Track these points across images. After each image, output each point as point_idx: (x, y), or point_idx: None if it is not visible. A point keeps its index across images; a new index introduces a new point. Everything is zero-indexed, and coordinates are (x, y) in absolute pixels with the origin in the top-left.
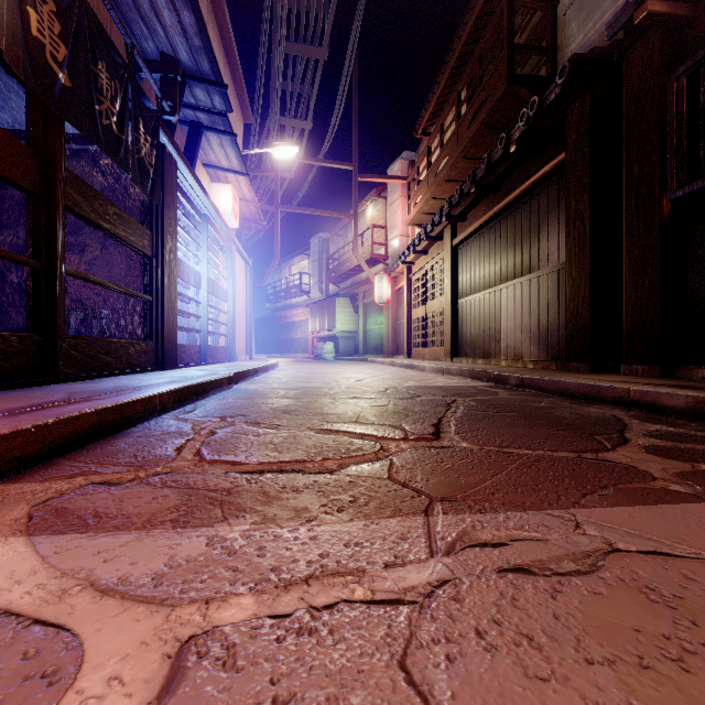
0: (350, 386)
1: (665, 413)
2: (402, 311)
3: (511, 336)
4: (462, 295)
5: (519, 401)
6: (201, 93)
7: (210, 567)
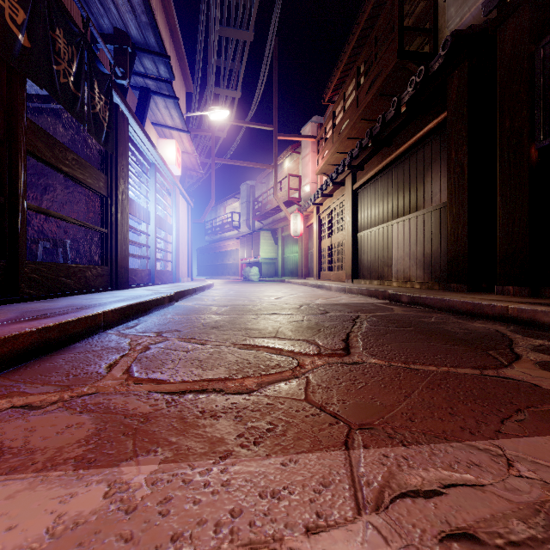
0: (271, 303)
1: (541, 328)
2: (312, 242)
3: (401, 262)
4: (360, 229)
5: (412, 317)
6: (148, 63)
7: (100, 534)
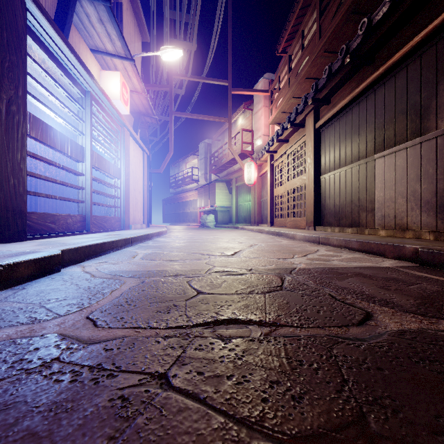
0: (225, 266)
1: None
2: (265, 190)
3: (390, 205)
4: (324, 171)
5: None
6: None
7: None
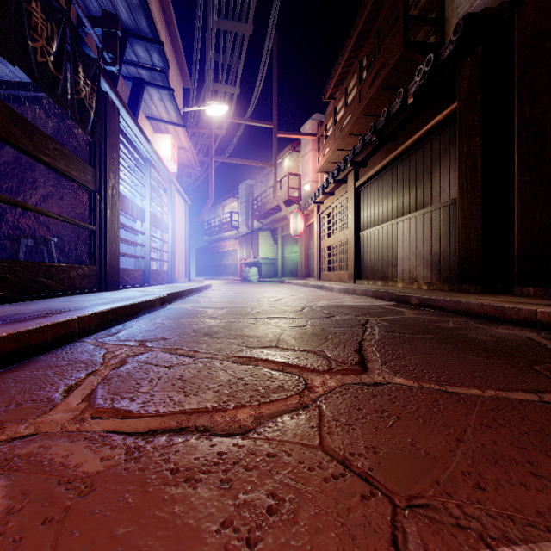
0: (271, 305)
1: None
2: (313, 242)
3: (407, 262)
4: (363, 228)
5: (427, 321)
6: (141, 50)
7: None
